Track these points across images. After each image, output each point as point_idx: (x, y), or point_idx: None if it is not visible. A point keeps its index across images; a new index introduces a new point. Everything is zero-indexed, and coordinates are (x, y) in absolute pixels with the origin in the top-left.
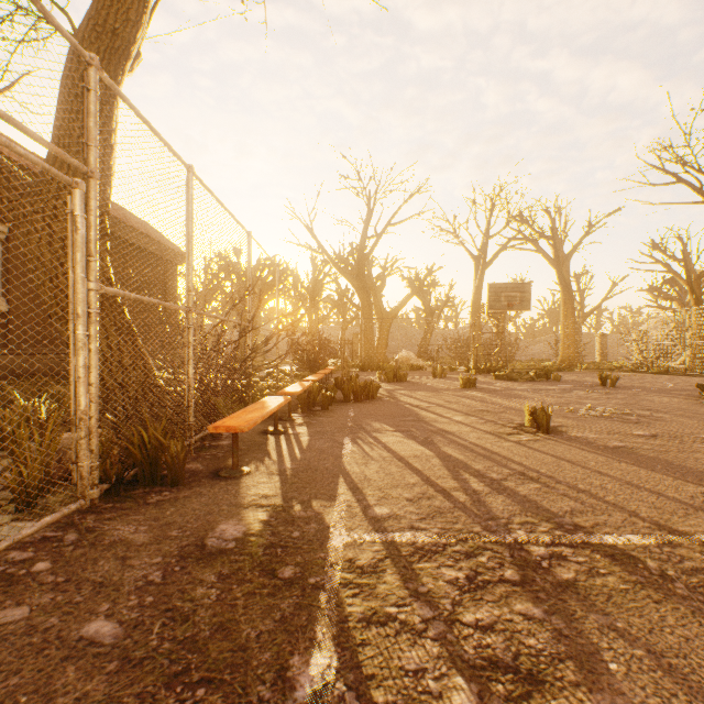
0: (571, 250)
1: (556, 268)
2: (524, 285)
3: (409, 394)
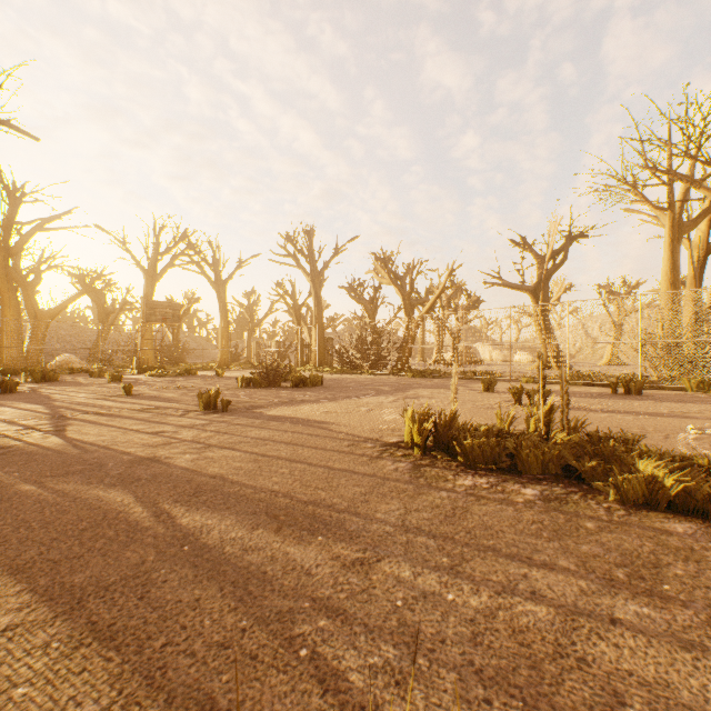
0: (228, 278)
1: (217, 290)
2: (176, 304)
3: (54, 388)
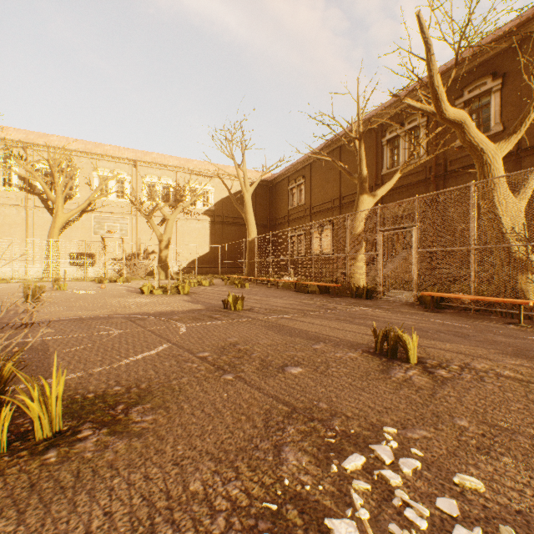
0: None
1: None
2: None
3: None
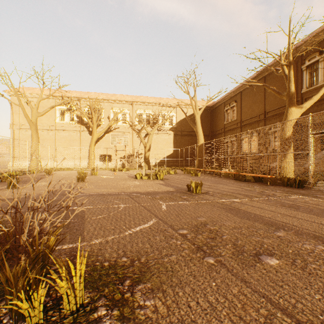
0: None
1: None
2: None
3: None
